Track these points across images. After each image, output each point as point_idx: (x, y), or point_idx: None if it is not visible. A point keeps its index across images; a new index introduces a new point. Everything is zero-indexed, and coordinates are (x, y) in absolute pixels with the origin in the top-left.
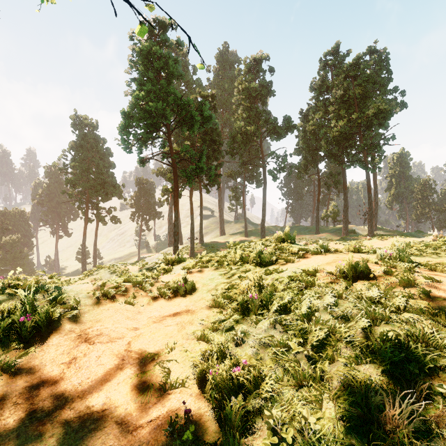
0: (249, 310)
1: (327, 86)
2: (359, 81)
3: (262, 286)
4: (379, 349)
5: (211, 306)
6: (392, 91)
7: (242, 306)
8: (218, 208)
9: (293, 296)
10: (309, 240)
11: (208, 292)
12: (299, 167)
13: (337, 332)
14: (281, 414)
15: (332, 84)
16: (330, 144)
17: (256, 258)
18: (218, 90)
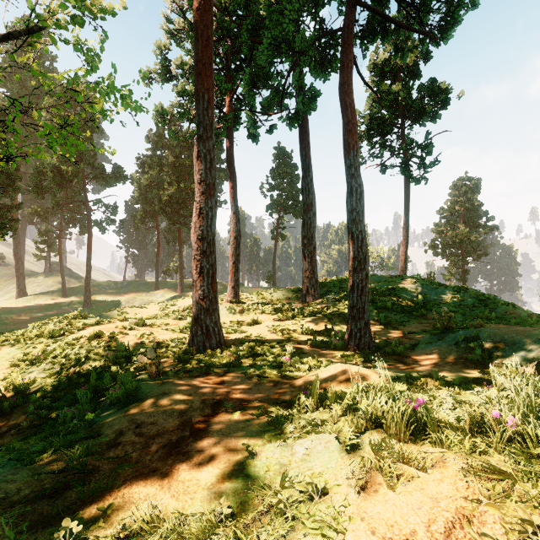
0: (37, 362)
1: (163, 144)
2: (188, 153)
3: (47, 350)
4: (82, 360)
5: (10, 367)
6: (224, 162)
7: (32, 361)
8: (13, 256)
9: (62, 351)
10: (145, 297)
11: (6, 361)
12: (136, 217)
13: (72, 359)
14: (42, 384)
15: (169, 143)
16: (164, 204)
17: (48, 334)
18: (13, 83)
